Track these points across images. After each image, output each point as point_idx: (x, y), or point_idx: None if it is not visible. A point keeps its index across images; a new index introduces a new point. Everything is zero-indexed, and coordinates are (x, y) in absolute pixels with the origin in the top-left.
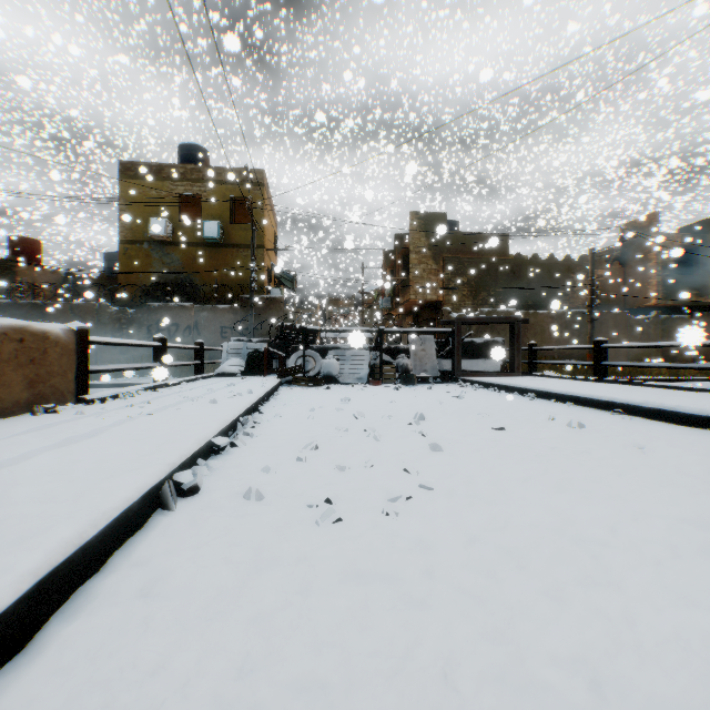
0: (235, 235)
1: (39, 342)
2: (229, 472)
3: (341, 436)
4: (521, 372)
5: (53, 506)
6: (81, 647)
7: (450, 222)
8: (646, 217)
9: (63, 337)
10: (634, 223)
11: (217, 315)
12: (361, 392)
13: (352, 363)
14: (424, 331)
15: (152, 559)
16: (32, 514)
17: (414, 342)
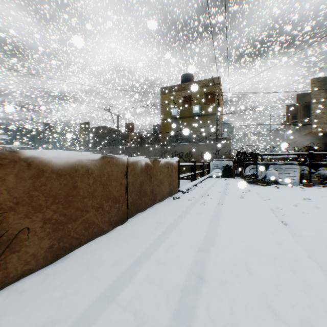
0: (206, 110)
1: (171, 167)
2: (317, 258)
3: None
4: None
5: (305, 295)
6: None
7: None
8: None
9: (175, 165)
10: None
11: (199, 147)
12: (305, 192)
13: (286, 172)
14: None
15: None
16: (306, 303)
17: None
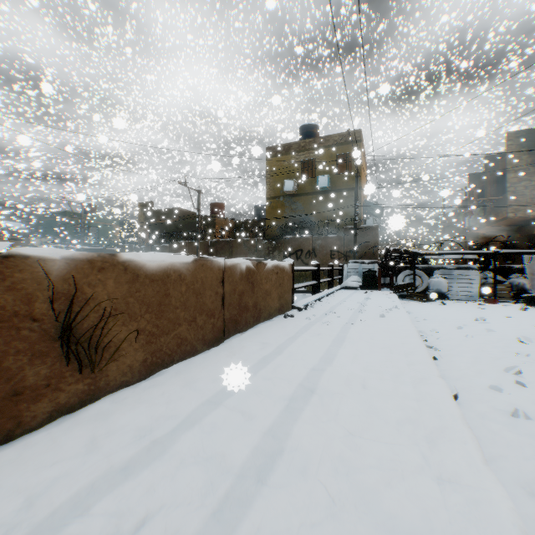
0: (339, 183)
1: (281, 273)
2: (459, 384)
3: (530, 362)
4: None
5: (416, 403)
6: (534, 528)
7: None
8: None
9: (288, 269)
10: None
11: (328, 242)
12: (483, 310)
13: (459, 281)
14: None
15: (494, 459)
16: (414, 407)
17: (528, 261)
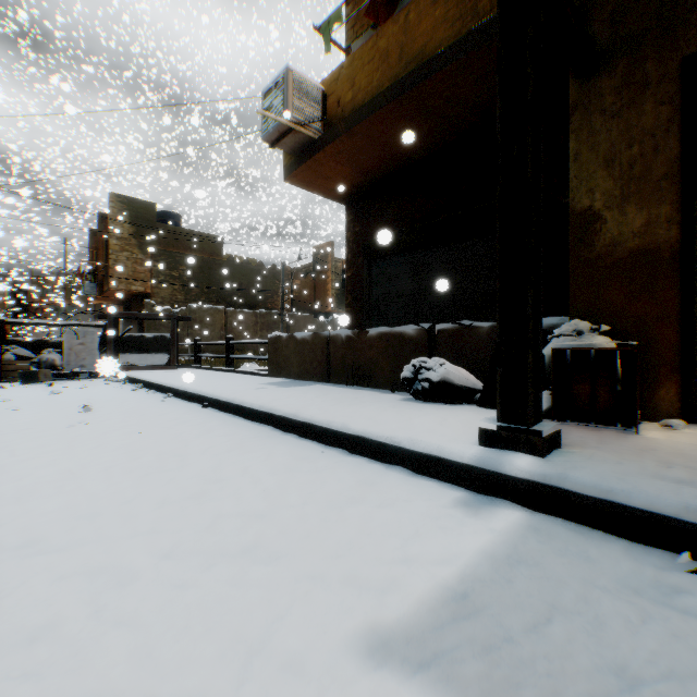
0: None
1: None
2: None
3: None
4: (184, 364)
5: None
6: None
7: (171, 214)
8: (327, 244)
9: None
10: (321, 247)
11: None
12: None
13: None
14: (69, 323)
15: None
16: None
17: (71, 335)
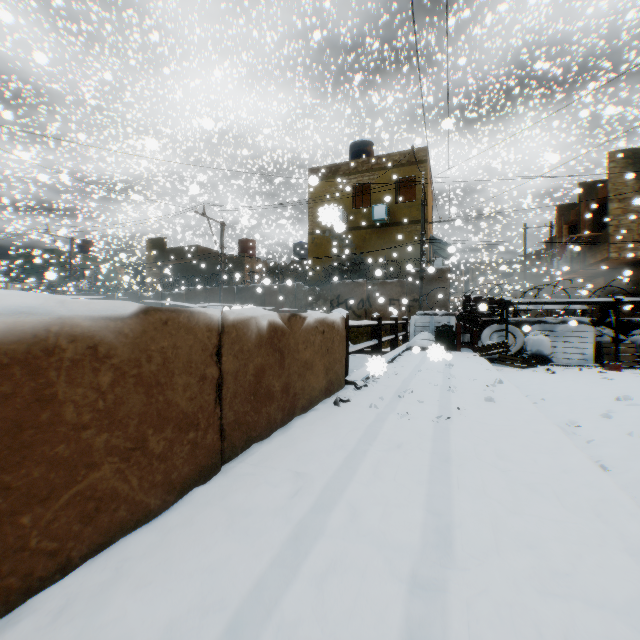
0: (400, 214)
1: (329, 332)
2: None
3: None
4: None
5: None
6: None
7: None
8: None
9: (340, 326)
10: None
11: (386, 289)
12: (612, 382)
13: (566, 340)
14: None
15: None
16: None
17: None
